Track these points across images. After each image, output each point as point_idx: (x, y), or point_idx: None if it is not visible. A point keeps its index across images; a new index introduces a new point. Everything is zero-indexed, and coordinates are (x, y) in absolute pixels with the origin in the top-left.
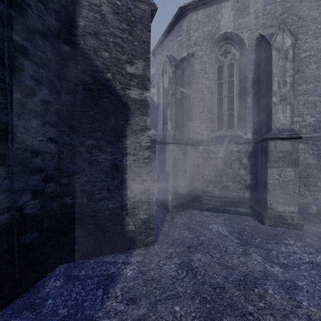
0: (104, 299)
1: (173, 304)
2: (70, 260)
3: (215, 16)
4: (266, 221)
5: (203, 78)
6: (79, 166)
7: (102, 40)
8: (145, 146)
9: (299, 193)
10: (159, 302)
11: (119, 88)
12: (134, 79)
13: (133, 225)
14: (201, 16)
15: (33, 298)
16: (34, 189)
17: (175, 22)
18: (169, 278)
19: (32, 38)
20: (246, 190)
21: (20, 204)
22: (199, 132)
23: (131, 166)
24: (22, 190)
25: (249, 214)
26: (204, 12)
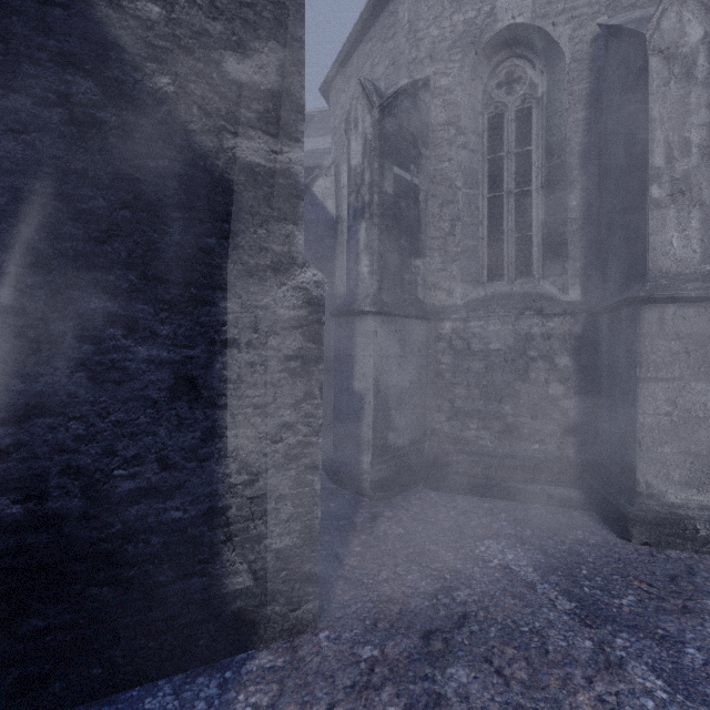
0: None
1: None
2: None
3: None
4: (635, 533)
5: (452, 145)
6: (56, 387)
7: None
8: (289, 318)
9: None
10: None
11: (201, 126)
12: (252, 104)
13: (248, 572)
14: None
15: None
16: None
17: (379, 5)
18: None
19: None
20: (565, 437)
21: None
22: (443, 285)
23: (242, 382)
24: None
25: (577, 504)
26: None
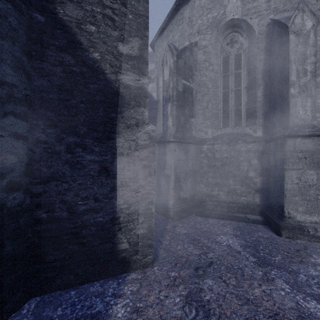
0: None
1: None
2: (45, 291)
3: (220, 1)
4: (283, 233)
5: (207, 70)
6: (58, 170)
7: (87, 10)
8: (142, 144)
9: None
10: None
11: (109, 71)
12: (128, 62)
13: (127, 242)
14: (205, 1)
15: None
16: None
17: (176, 10)
18: None
19: None
20: (255, 194)
21: None
22: (203, 129)
23: (125, 169)
24: None
25: (260, 222)
26: None
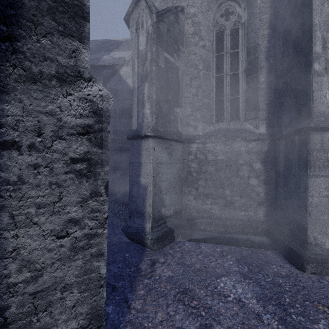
0: None
1: None
2: None
3: None
4: (308, 267)
5: (197, 46)
6: None
7: None
8: (75, 125)
9: None
10: None
11: None
12: None
13: None
14: None
15: None
16: None
17: None
18: None
19: None
20: (258, 208)
21: None
22: (192, 123)
23: (24, 183)
24: None
25: (268, 246)
26: None
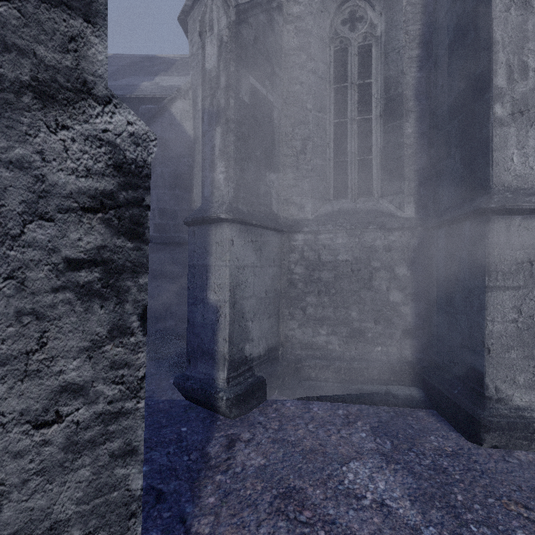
0: None
1: None
2: None
3: None
4: (487, 438)
5: (303, 70)
6: None
7: None
8: (76, 191)
9: None
10: None
11: None
12: None
13: None
14: None
15: None
16: None
17: None
18: None
19: None
20: (404, 339)
21: None
22: (295, 200)
23: None
24: None
25: (420, 403)
26: None
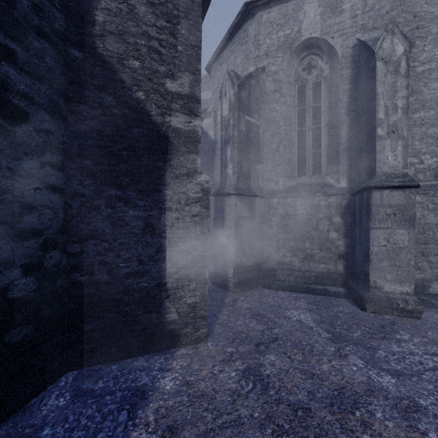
0: (129, 427)
1: (233, 436)
2: (83, 365)
3: (295, 15)
4: (367, 306)
5: (278, 103)
6: (97, 227)
7: (130, 43)
8: (194, 197)
9: (415, 265)
10: (212, 432)
11: (156, 113)
12: (178, 101)
13: (175, 313)
14: (275, 15)
15: (22, 425)
16: (26, 262)
17: (238, 25)
18: (228, 394)
19: (23, 36)
20: (338, 261)
21: (2, 284)
22: (273, 178)
23: (173, 227)
24: (7, 263)
25: (342, 295)
26: (280, 10)
